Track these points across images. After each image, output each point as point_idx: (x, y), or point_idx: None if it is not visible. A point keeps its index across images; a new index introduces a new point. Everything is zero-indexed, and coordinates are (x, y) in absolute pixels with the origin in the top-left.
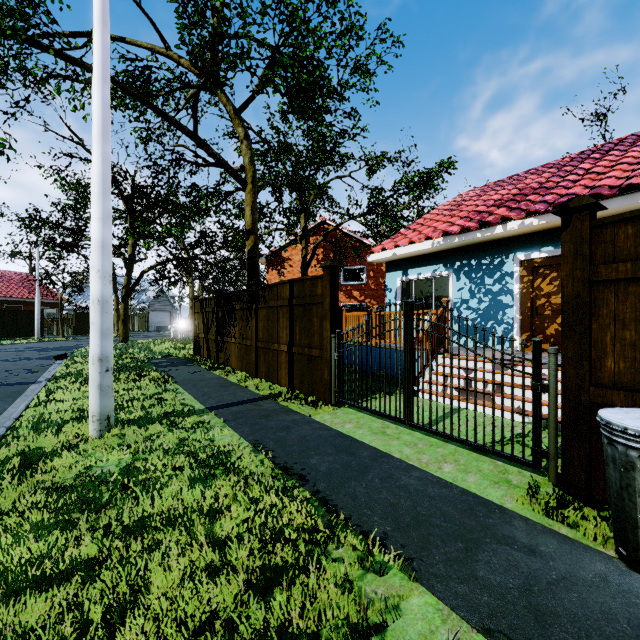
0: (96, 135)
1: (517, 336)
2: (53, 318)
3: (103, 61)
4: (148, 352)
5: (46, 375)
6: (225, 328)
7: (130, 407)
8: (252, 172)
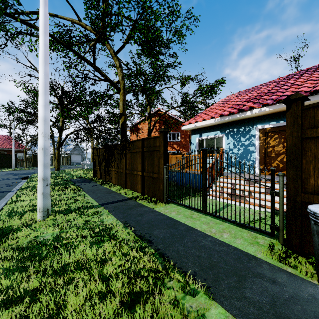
0: (41, 62)
1: (257, 167)
2: (21, 158)
3: (45, 23)
4: (70, 175)
5: (17, 187)
6: (109, 163)
7: (60, 204)
8: (123, 84)
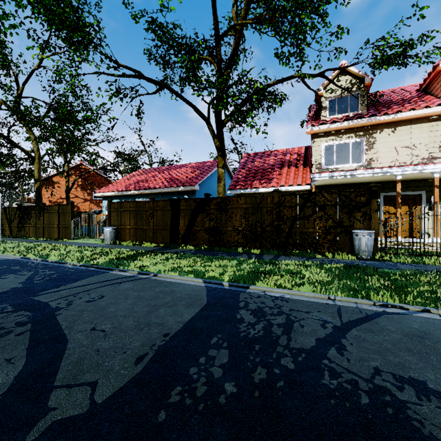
0: None
1: None
2: None
3: None
4: None
5: None
6: (24, 221)
7: None
8: (38, 154)
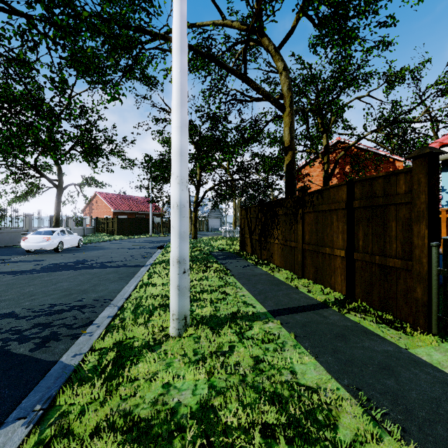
0: (175, 49)
1: None
2: (158, 223)
3: None
4: (209, 246)
5: (151, 260)
6: (268, 230)
7: (201, 299)
8: (290, 97)
